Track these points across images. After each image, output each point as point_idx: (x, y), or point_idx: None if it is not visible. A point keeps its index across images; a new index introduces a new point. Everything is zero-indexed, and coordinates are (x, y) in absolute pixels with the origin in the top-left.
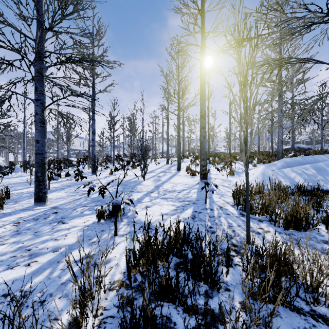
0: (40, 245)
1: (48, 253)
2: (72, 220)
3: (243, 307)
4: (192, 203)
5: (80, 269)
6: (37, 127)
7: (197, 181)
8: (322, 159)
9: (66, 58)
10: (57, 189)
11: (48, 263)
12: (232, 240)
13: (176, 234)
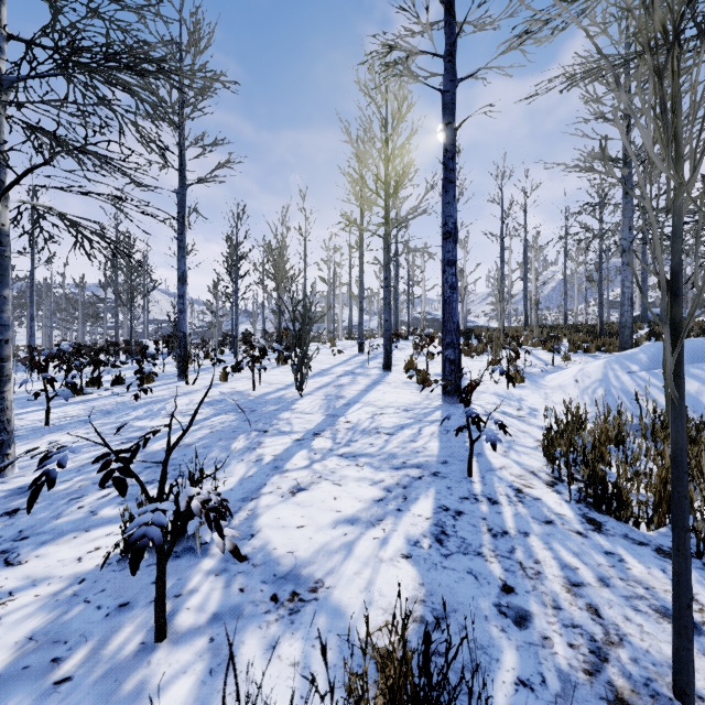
0: None
1: None
2: (46, 547)
3: None
4: (428, 474)
5: None
6: None
7: (434, 400)
8: None
9: (57, 48)
10: (71, 423)
11: None
12: (607, 671)
13: None
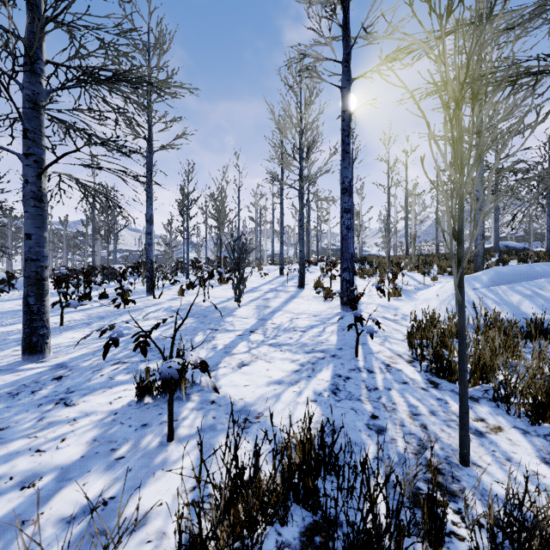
0: None
1: (7, 493)
2: (87, 396)
3: None
4: (329, 356)
5: None
6: (28, 208)
7: (335, 309)
8: None
9: (83, 73)
10: (78, 324)
11: None
12: (425, 453)
13: (303, 454)
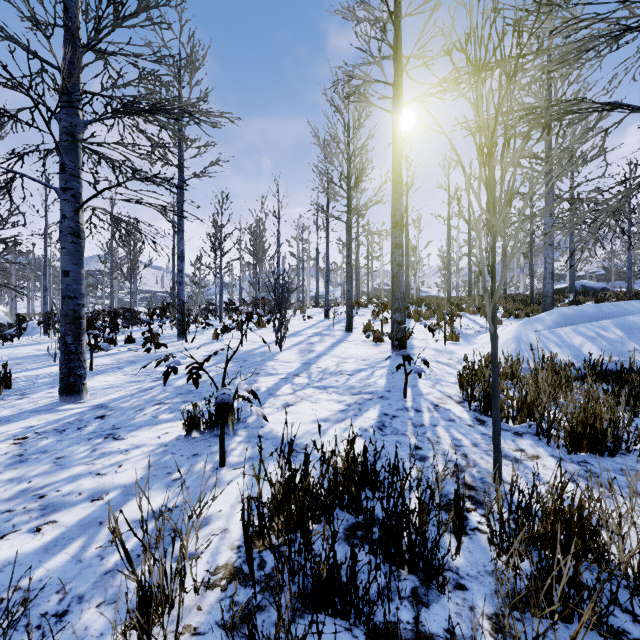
0: (66, 487)
1: (80, 504)
2: (135, 432)
3: (496, 628)
4: (377, 397)
5: (143, 545)
6: (66, 244)
7: (385, 353)
8: (635, 309)
9: (124, 105)
10: (108, 369)
11: (78, 526)
12: (462, 475)
13: (347, 464)
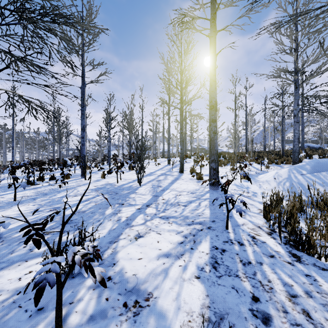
0: None
1: None
2: (2, 271)
3: None
4: (205, 227)
5: None
6: None
7: (205, 188)
8: None
9: (14, 8)
10: (26, 199)
11: None
12: None
13: None
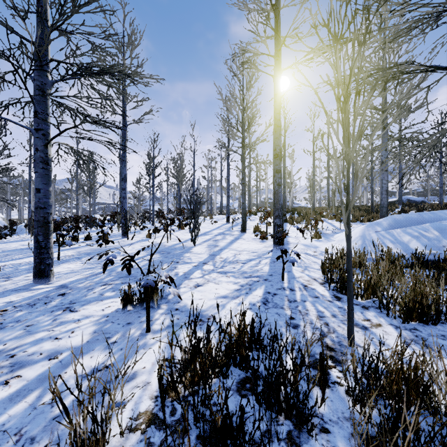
0: (31, 349)
1: (40, 362)
2: (86, 306)
3: None
4: (262, 279)
5: (78, 401)
6: (38, 170)
7: (269, 247)
8: None
9: (79, 69)
10: (71, 259)
11: (37, 379)
12: (325, 339)
13: (239, 333)
